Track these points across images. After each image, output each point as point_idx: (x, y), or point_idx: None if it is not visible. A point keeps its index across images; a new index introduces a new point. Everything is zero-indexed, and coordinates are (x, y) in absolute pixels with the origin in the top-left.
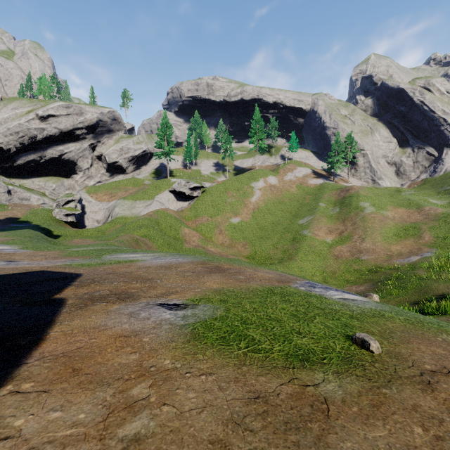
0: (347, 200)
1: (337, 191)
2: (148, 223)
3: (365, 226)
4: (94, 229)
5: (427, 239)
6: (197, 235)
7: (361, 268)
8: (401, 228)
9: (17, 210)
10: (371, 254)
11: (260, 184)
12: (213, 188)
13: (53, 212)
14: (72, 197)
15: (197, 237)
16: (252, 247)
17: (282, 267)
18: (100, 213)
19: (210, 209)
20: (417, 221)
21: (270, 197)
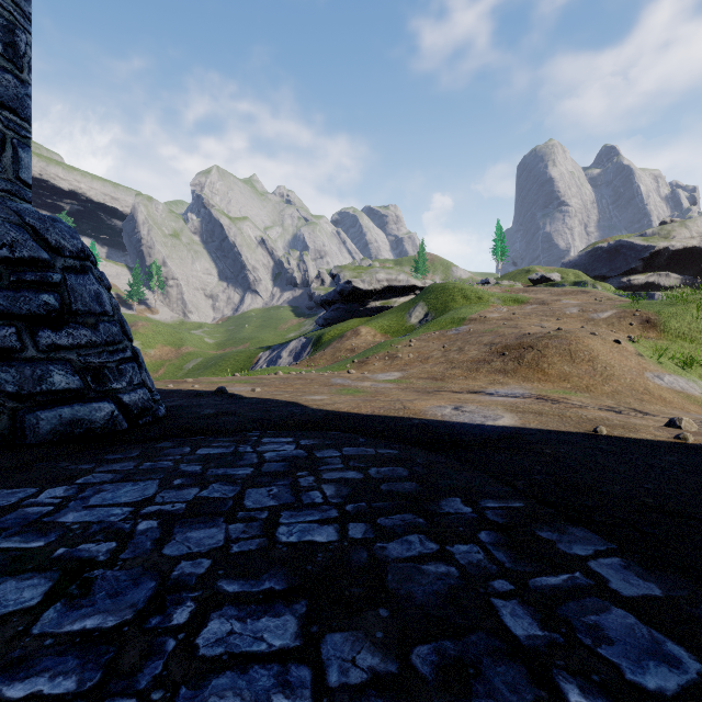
0: None
1: None
2: None
3: None
4: None
5: (160, 373)
6: None
7: None
8: (152, 365)
9: None
10: None
11: None
12: None
13: None
14: None
15: None
16: None
17: None
18: None
19: None
20: (168, 359)
21: None
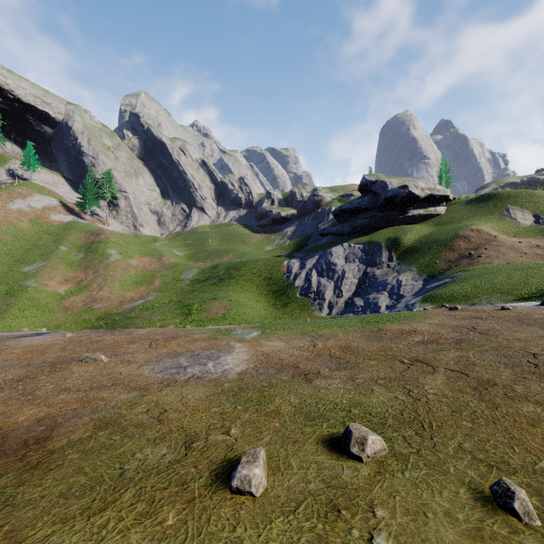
0: (95, 245)
1: (87, 234)
2: None
3: (107, 274)
4: None
5: (157, 285)
6: None
7: (91, 317)
8: (141, 276)
9: None
10: (105, 302)
11: None
12: None
13: None
14: None
15: None
16: None
17: None
18: None
19: None
20: (155, 270)
21: None
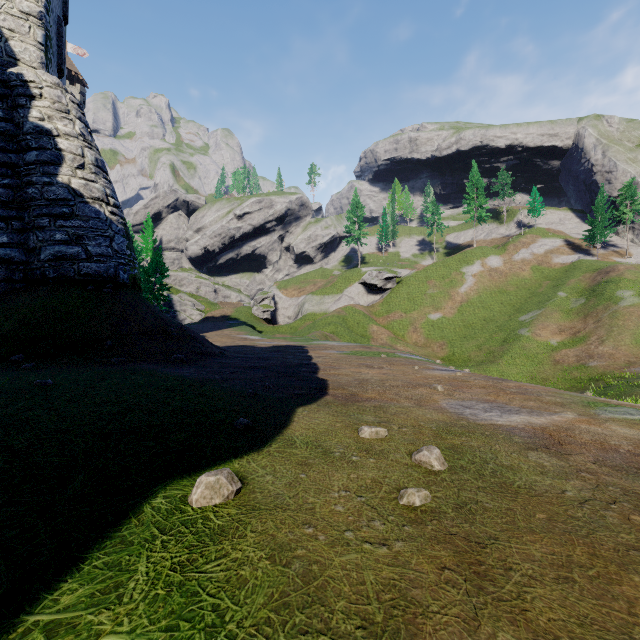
0: (601, 287)
1: (592, 274)
2: (336, 320)
3: (613, 324)
4: (287, 326)
5: None
6: (386, 333)
7: (583, 376)
8: None
9: (226, 308)
10: (604, 360)
11: (475, 269)
12: (411, 277)
13: (253, 310)
14: (267, 294)
15: (385, 335)
16: (450, 347)
17: (477, 370)
18: (291, 309)
19: (405, 303)
20: None
21: (487, 286)
